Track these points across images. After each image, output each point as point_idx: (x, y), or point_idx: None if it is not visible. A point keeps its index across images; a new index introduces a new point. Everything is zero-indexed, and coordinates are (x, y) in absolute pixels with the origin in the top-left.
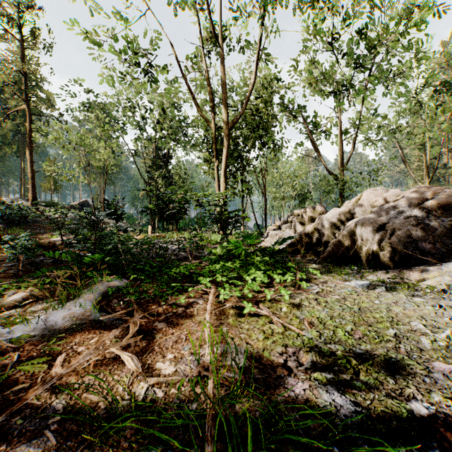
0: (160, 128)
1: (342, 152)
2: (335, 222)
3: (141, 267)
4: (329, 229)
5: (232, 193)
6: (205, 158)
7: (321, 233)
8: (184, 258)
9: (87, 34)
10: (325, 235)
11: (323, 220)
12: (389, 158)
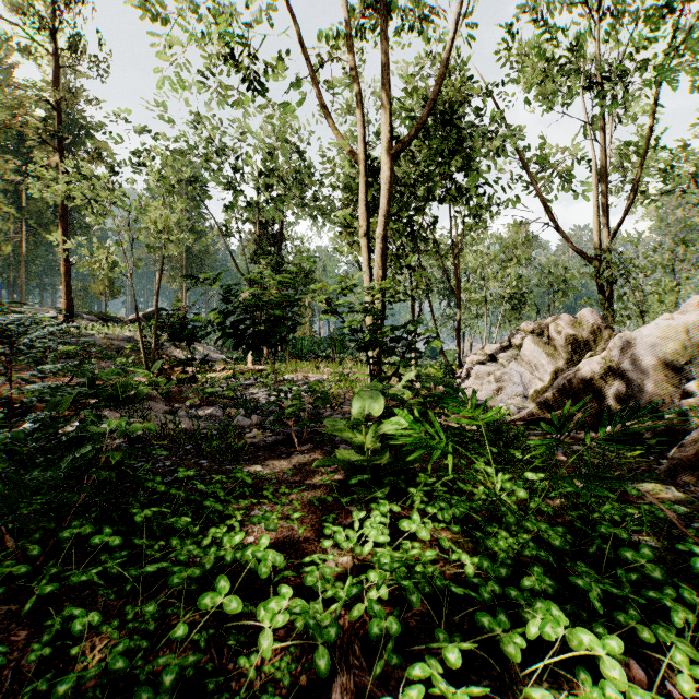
0: (268, 184)
1: (608, 209)
2: (674, 350)
3: (83, 531)
4: (655, 368)
5: (393, 290)
6: (342, 222)
7: (634, 379)
8: (284, 441)
9: (125, 2)
10: (647, 385)
11: (636, 346)
12: (682, 227)
